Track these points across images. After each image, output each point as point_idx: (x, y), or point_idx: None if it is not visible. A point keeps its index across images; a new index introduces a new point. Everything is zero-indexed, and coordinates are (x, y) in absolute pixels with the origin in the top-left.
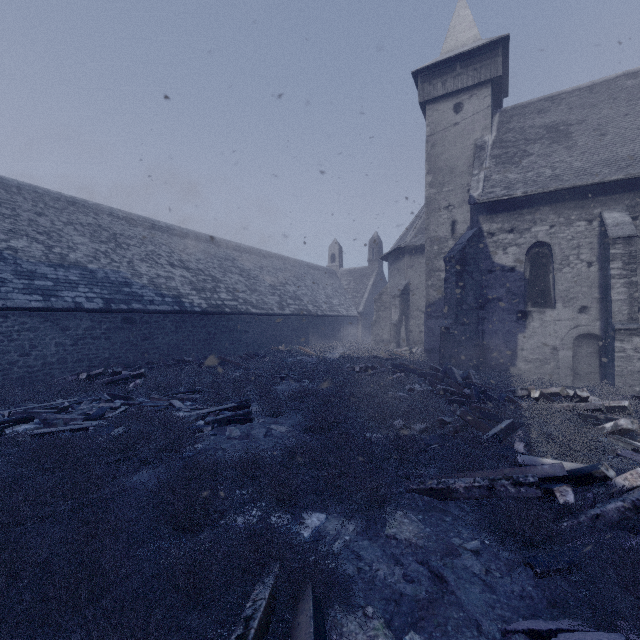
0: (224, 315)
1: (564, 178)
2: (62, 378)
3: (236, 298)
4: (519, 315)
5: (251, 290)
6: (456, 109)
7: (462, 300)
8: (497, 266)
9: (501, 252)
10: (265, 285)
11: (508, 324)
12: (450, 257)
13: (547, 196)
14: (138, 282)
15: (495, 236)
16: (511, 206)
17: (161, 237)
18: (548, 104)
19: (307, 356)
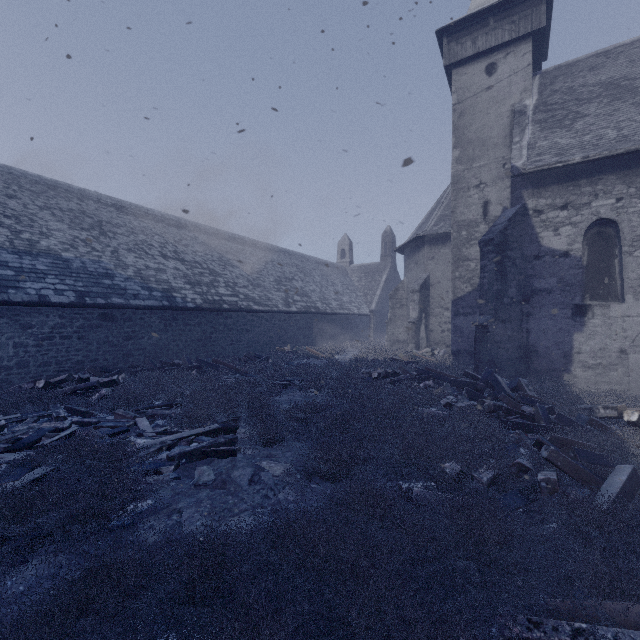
0: (222, 312)
1: (636, 138)
2: (17, 386)
3: (236, 293)
4: (575, 310)
5: (254, 285)
6: (489, 71)
7: (503, 292)
8: (546, 250)
9: (551, 233)
10: (269, 280)
11: (560, 321)
12: (488, 240)
13: (612, 162)
14: (122, 274)
15: (543, 214)
16: (564, 176)
17: (155, 227)
18: (602, 59)
19: (315, 358)
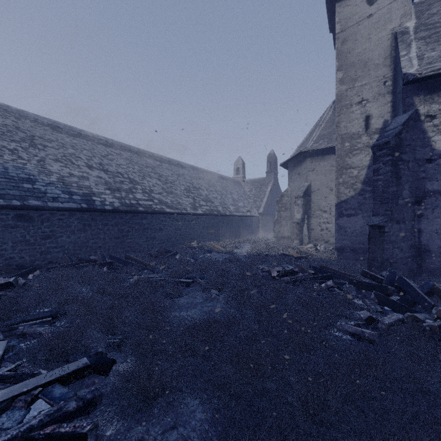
0: (138, 214)
1: None
2: None
3: (151, 198)
4: None
5: (167, 192)
6: (370, 0)
7: (397, 193)
8: (439, 153)
9: None
10: (181, 189)
11: None
12: (383, 143)
13: None
14: (44, 179)
15: (436, 118)
16: None
17: (85, 144)
18: None
19: (217, 252)
